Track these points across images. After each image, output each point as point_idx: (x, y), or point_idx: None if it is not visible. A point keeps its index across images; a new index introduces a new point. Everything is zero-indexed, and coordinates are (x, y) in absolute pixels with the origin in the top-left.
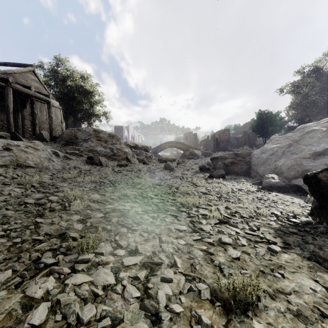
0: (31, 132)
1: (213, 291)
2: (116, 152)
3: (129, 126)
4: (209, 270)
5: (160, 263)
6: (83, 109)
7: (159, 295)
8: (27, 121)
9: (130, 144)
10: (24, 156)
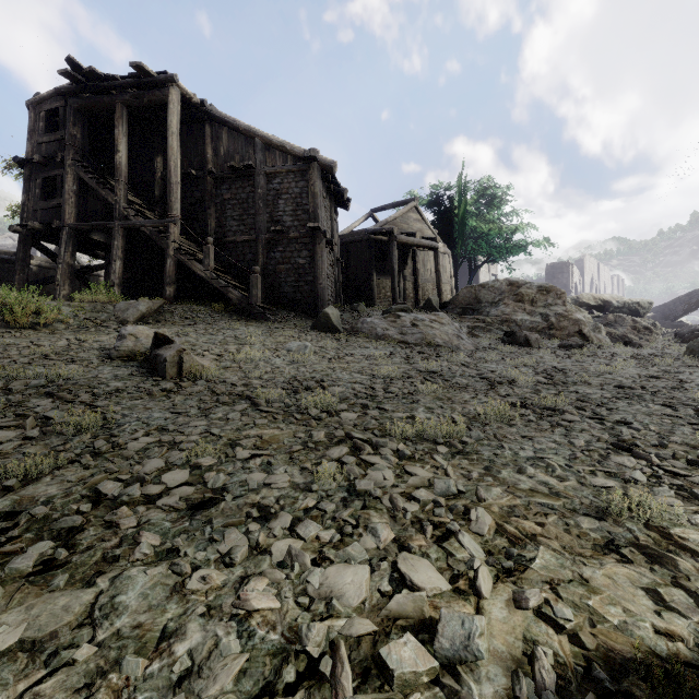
0: (412, 300)
1: (687, 443)
2: (554, 322)
3: (584, 258)
4: (694, 437)
5: (628, 423)
6: (483, 245)
7: (622, 429)
8: (408, 284)
9: (589, 302)
10: (432, 333)
